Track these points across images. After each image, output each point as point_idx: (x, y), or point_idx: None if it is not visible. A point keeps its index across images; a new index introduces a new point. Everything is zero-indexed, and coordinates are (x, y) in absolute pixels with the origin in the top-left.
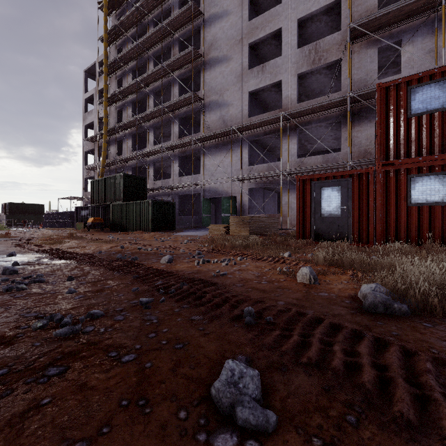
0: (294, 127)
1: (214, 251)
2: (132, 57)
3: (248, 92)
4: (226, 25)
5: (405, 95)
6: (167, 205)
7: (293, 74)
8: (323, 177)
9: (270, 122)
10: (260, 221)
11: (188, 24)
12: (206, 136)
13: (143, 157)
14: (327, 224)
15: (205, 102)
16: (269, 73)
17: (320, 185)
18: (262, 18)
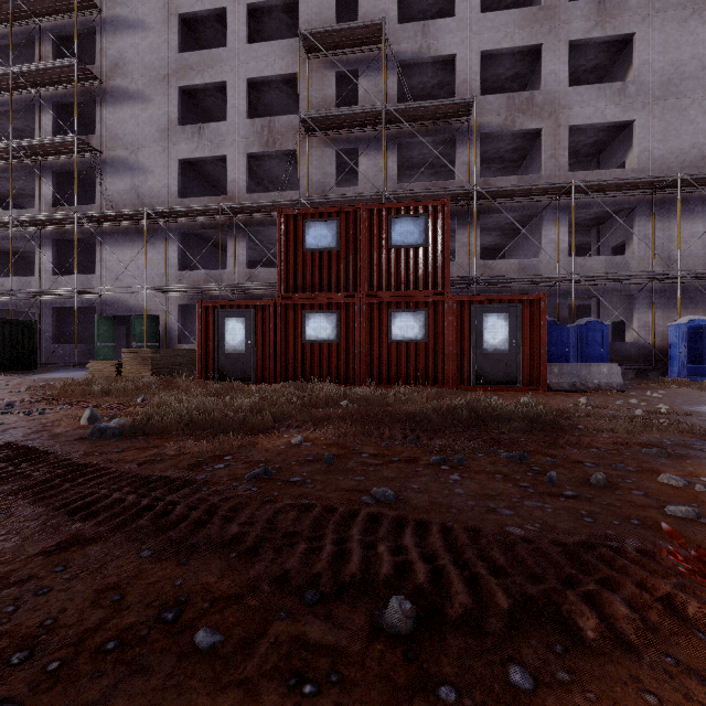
0: (243, 226)
1: (42, 400)
2: None
3: (178, 159)
4: (142, 44)
5: (302, 227)
6: (18, 325)
7: (242, 151)
8: (228, 305)
9: (207, 212)
10: (177, 355)
11: (71, 13)
12: (103, 214)
13: None
14: (231, 362)
15: (104, 157)
16: (209, 140)
17: (224, 315)
18: (199, 57)
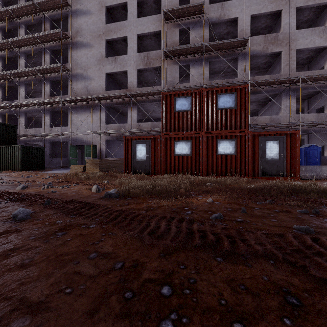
0: (135, 103)
1: (62, 182)
2: (1, 18)
3: (105, 73)
4: (89, 21)
5: (173, 100)
6: (37, 149)
7: (135, 68)
8: (138, 138)
9: (119, 97)
10: (109, 162)
11: (58, 9)
12: (73, 99)
13: (14, 107)
14: (139, 165)
15: (72, 73)
16: (119, 64)
17: (136, 143)
18: (115, 25)
